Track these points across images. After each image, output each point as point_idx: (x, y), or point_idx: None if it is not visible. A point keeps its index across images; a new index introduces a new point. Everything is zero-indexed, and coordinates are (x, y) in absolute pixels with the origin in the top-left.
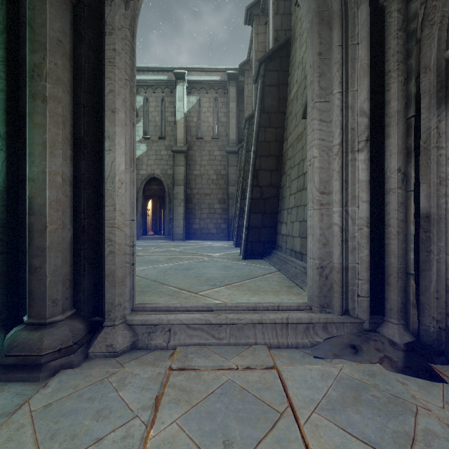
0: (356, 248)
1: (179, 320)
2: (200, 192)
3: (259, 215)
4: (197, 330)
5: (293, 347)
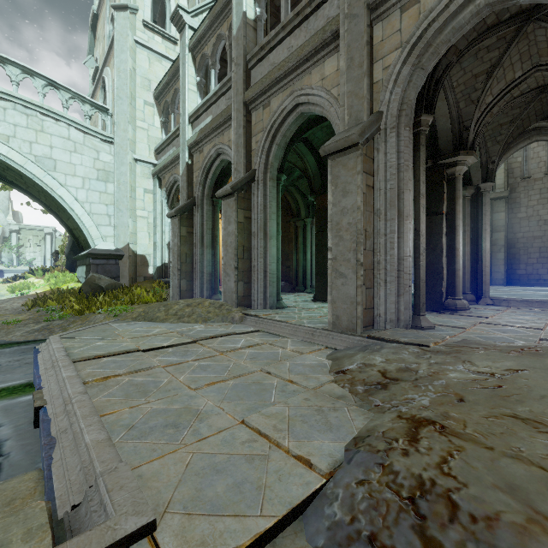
0: None
1: (512, 299)
2: (527, 236)
3: None
4: (521, 303)
5: None
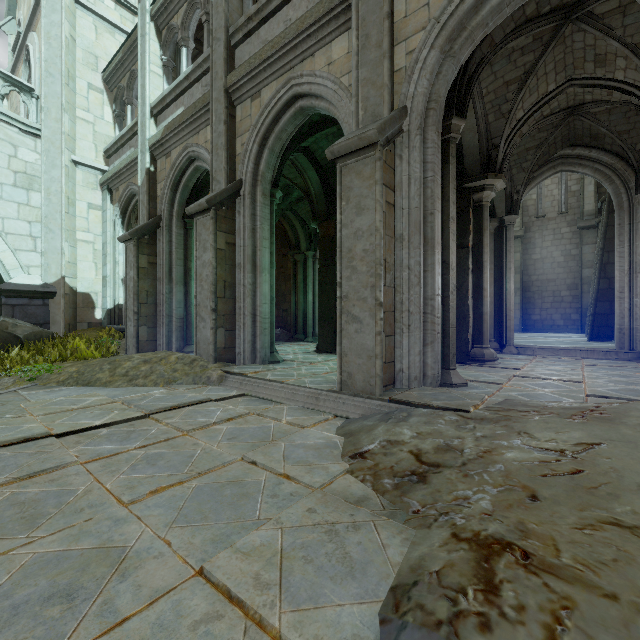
0: (637, 319)
1: (537, 347)
2: (541, 278)
3: (606, 303)
4: (546, 351)
5: (595, 359)
